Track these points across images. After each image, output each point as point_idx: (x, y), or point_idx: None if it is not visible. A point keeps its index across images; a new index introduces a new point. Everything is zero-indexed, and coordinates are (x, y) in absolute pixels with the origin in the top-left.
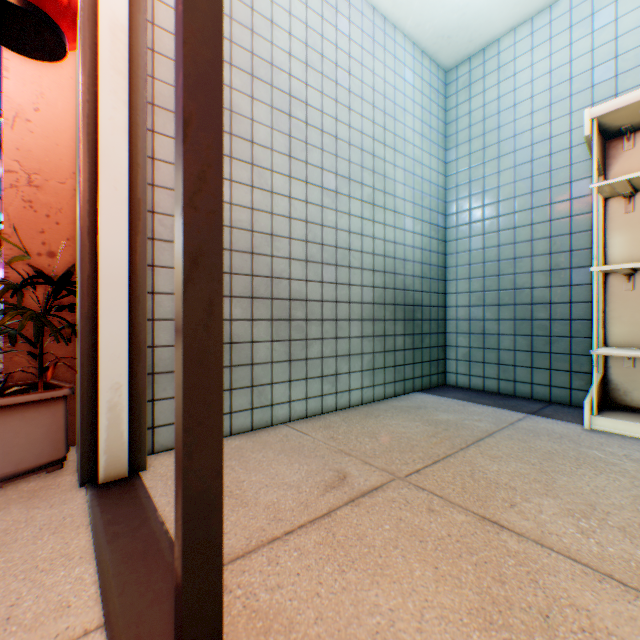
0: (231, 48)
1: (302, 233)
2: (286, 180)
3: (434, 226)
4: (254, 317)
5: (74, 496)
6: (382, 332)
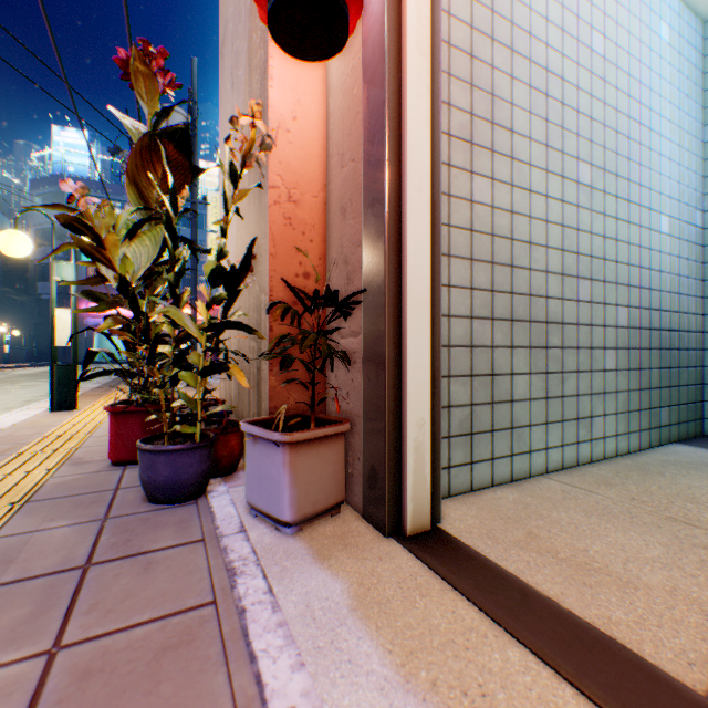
0: (491, 19)
1: (557, 240)
2: (542, 175)
3: (690, 226)
4: (512, 344)
5: (392, 548)
6: (636, 364)
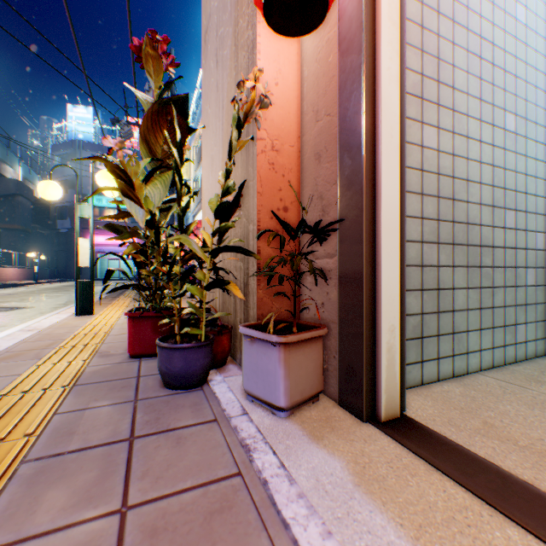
0: None
1: (488, 178)
2: (476, 124)
3: None
4: (453, 264)
5: (372, 432)
6: None
